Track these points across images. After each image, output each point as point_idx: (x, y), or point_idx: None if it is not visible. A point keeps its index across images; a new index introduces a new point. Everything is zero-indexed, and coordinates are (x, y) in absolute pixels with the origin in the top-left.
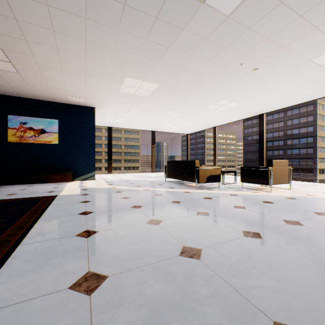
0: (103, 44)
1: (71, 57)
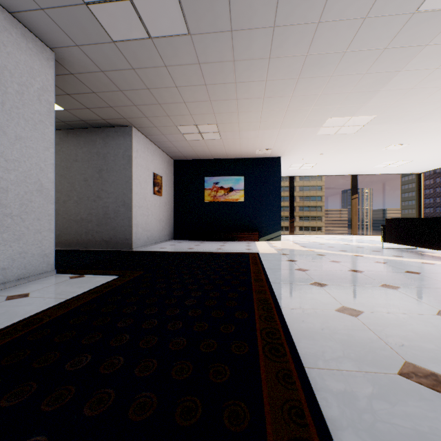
0: (310, 93)
1: (271, 114)
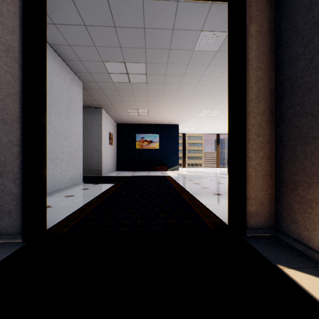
0: (194, 102)
1: (176, 107)
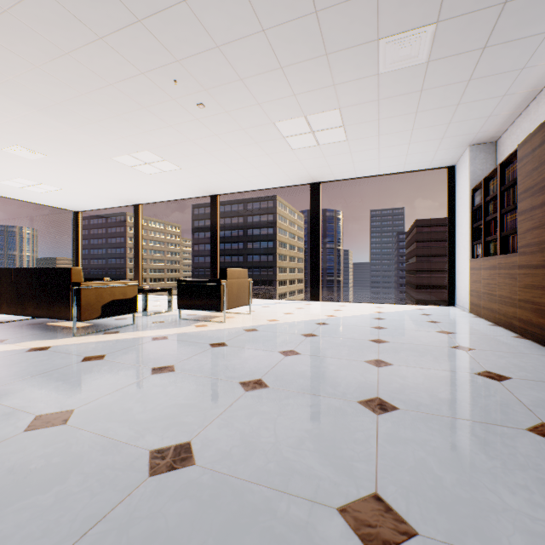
0: None
1: None
